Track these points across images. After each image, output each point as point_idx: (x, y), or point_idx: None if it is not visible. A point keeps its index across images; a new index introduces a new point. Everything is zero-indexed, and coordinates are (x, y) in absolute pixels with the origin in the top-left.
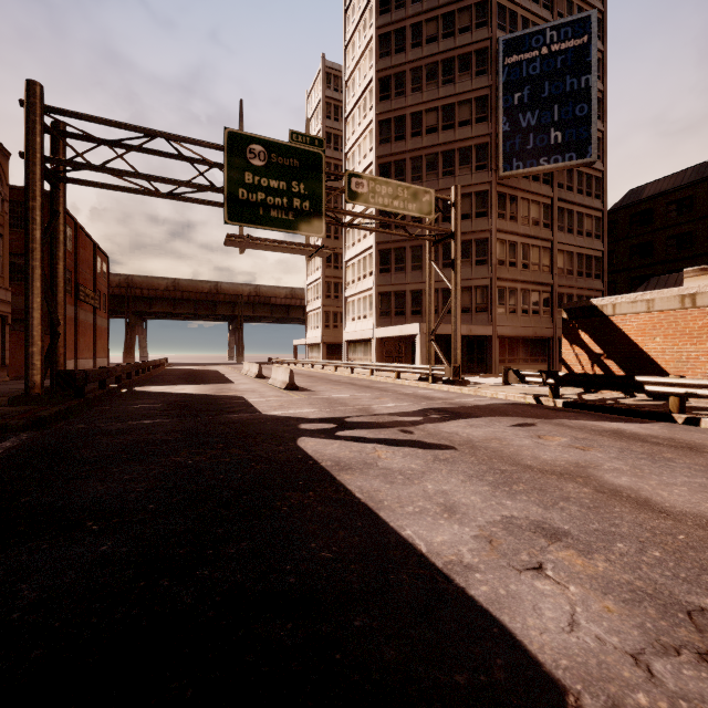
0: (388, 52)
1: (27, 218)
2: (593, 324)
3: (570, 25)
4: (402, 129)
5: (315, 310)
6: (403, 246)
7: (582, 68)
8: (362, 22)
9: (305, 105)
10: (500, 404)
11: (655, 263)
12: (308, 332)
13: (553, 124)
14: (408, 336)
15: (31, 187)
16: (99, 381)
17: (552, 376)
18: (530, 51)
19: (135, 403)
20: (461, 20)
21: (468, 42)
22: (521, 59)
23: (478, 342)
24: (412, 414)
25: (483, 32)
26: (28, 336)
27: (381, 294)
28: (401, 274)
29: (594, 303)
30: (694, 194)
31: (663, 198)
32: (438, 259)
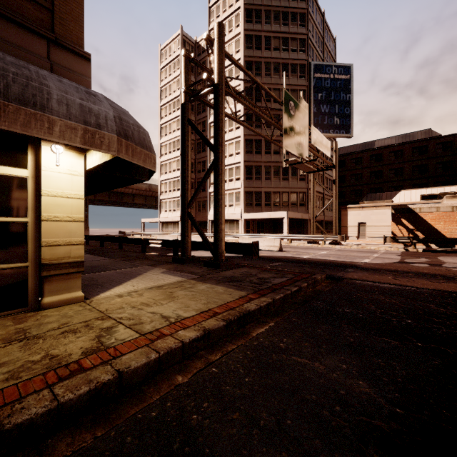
0: (251, 47)
1: (220, 127)
2: (409, 216)
3: (342, 68)
4: (259, 96)
5: (171, 198)
6: (260, 165)
7: (347, 90)
8: (228, 20)
9: (159, 54)
10: (405, 252)
11: (346, 186)
12: (161, 213)
13: (335, 114)
14: (256, 218)
15: (223, 104)
16: (174, 250)
17: (416, 239)
18: (325, 74)
19: (259, 263)
20: (292, 44)
21: (296, 58)
22: (321, 76)
23: (297, 222)
24: (411, 258)
25: (303, 56)
26: (221, 216)
27: (246, 192)
28: (259, 181)
29: (409, 207)
30: (362, 156)
31: (349, 156)
32: (280, 175)
